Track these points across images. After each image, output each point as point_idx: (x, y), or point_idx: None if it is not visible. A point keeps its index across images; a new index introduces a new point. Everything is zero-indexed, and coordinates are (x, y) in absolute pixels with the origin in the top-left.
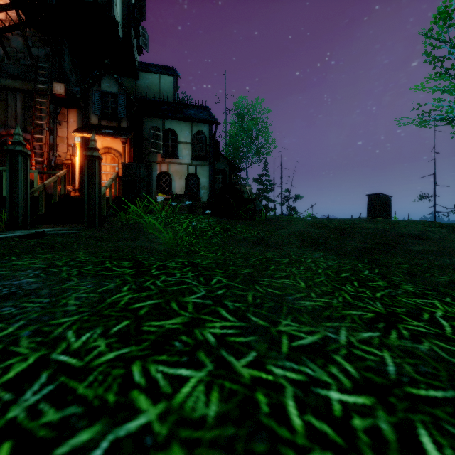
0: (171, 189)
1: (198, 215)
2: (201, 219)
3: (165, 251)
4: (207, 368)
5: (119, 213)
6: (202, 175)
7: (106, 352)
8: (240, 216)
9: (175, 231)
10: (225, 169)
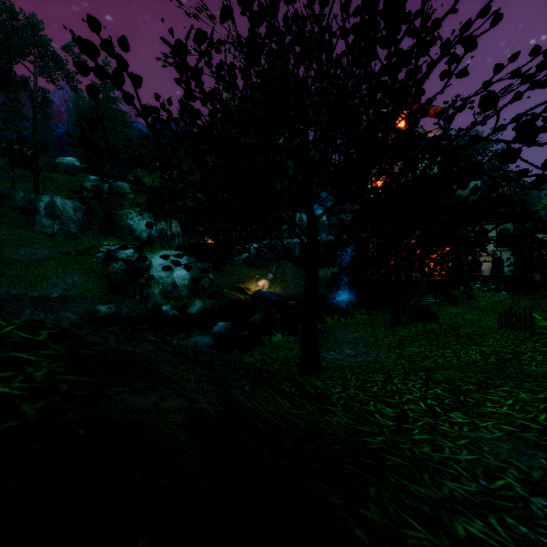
0: (480, 268)
1: (499, 292)
2: (500, 295)
3: (483, 308)
4: (493, 318)
5: (458, 291)
6: (506, 257)
7: (482, 316)
8: (532, 291)
9: (486, 301)
10: (533, 244)
